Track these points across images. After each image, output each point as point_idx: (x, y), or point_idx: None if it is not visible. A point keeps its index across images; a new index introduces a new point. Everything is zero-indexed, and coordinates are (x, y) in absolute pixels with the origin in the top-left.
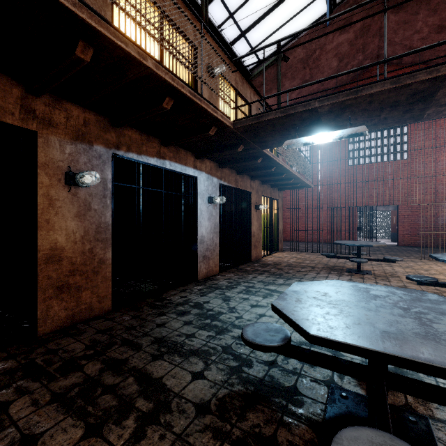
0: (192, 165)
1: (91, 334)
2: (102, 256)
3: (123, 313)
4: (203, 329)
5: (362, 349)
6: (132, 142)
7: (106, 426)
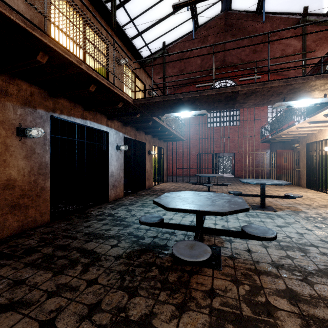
0: (105, 124)
1: (39, 235)
2: (43, 185)
3: (59, 223)
4: (116, 226)
5: (185, 210)
6: (63, 107)
7: (65, 270)
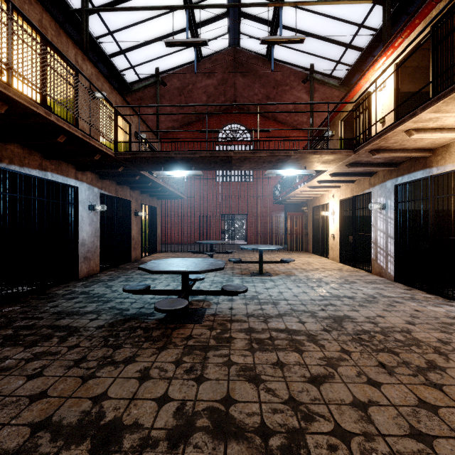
0: (74, 176)
1: None
2: None
3: (10, 306)
4: (93, 303)
5: (168, 271)
6: (14, 155)
7: (39, 343)
